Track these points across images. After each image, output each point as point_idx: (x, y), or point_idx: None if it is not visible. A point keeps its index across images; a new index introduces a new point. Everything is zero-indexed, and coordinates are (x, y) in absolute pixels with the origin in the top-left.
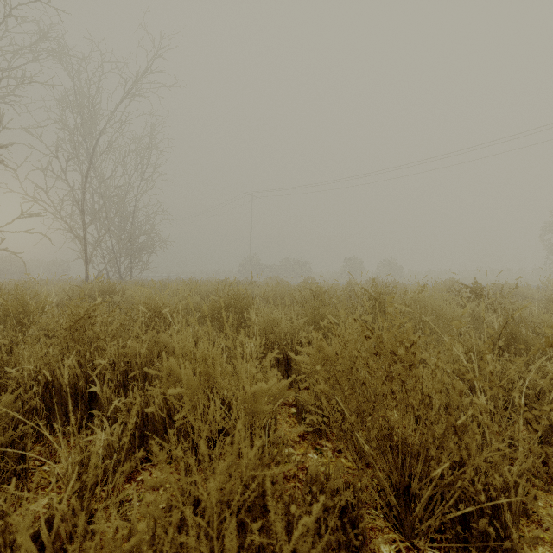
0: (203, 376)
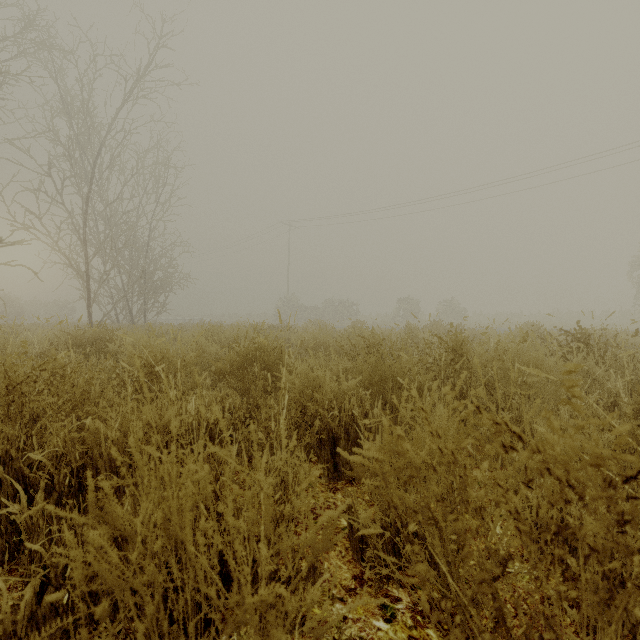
0: (163, 527)
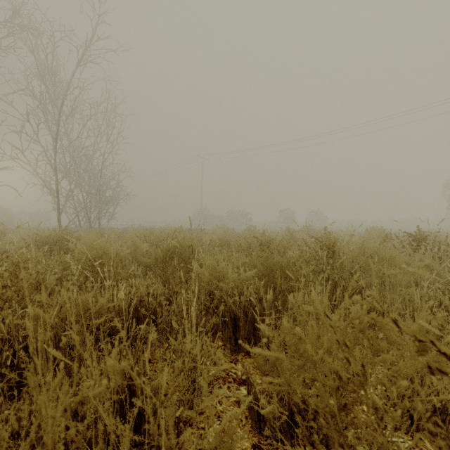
0: None
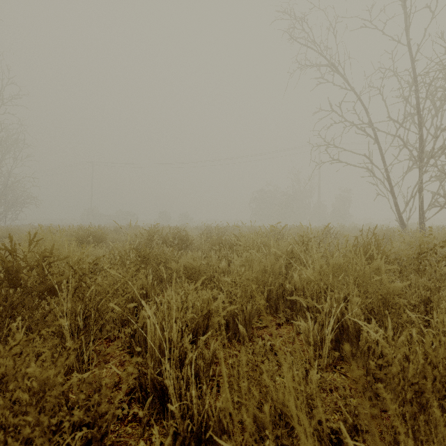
0: None
